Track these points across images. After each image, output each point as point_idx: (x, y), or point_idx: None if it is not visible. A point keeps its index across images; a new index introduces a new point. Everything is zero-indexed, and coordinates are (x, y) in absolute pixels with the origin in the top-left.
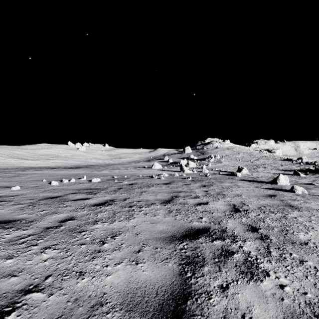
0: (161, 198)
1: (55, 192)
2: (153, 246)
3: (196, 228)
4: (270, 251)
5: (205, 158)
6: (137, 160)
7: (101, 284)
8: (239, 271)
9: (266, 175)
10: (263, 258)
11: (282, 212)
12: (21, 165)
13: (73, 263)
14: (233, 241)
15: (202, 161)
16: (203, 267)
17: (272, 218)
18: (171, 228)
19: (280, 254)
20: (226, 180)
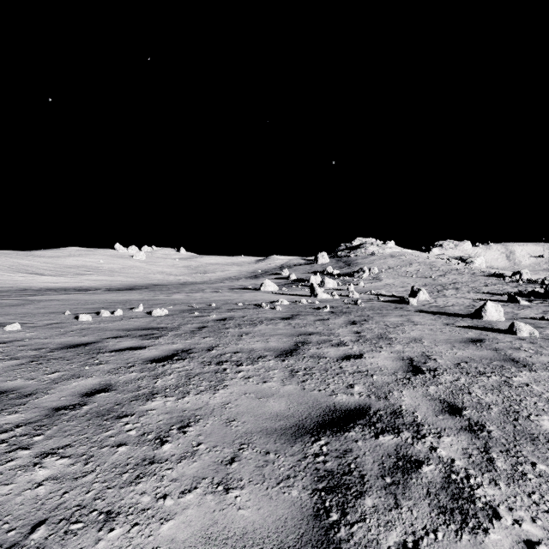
0: (277, 345)
1: (84, 335)
2: (261, 449)
3: (343, 407)
4: (492, 458)
5: (352, 273)
6: (235, 275)
7: (149, 543)
8: (437, 507)
9: (460, 302)
10: (482, 476)
11: (501, 373)
12: (32, 285)
13: (96, 490)
14: (416, 437)
15: (347, 277)
16: (362, 497)
17: (484, 386)
18: (296, 408)
19: (513, 465)
20: (392, 312)
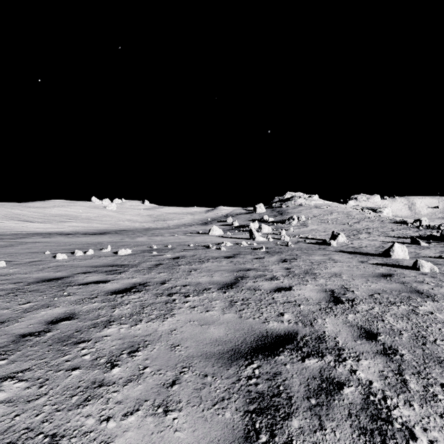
0: (220, 279)
1: (58, 271)
2: (200, 373)
3: (274, 333)
4: (405, 380)
5: (284, 220)
6: (189, 222)
7: None
8: (357, 428)
9: (372, 244)
10: (397, 397)
11: (409, 303)
12: (23, 230)
13: (45, 413)
14: (338, 360)
15: (280, 224)
16: (289, 419)
17: (395, 314)
18: (233, 334)
19: (424, 386)
20: (316, 252)
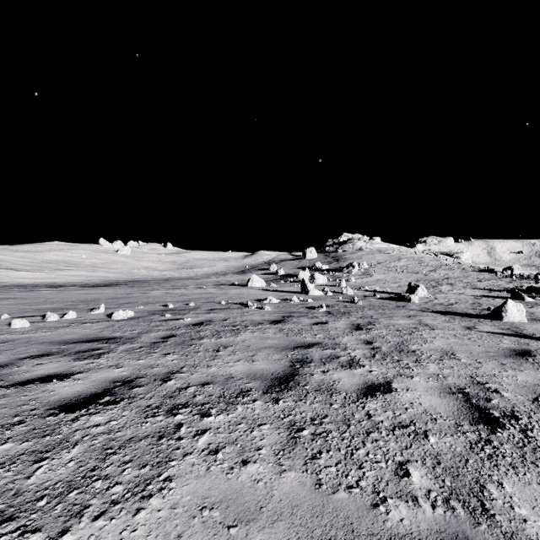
0: (266, 368)
1: None
2: None
3: None
4: None
5: (341, 268)
6: (222, 271)
7: None
8: None
9: (462, 299)
10: None
11: None
12: (2, 281)
13: None
14: None
15: (336, 272)
16: None
17: None
18: None
19: None
20: (396, 312)
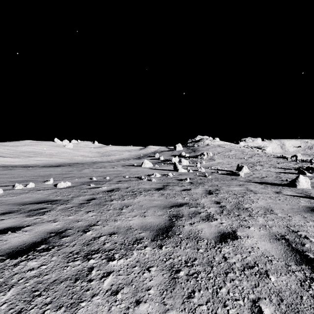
0: (153, 221)
1: None
2: None
3: None
4: None
5: (197, 156)
6: (127, 157)
7: None
8: None
9: (269, 174)
10: None
11: None
12: None
13: None
14: None
15: (194, 158)
16: None
17: None
18: None
19: None
20: (231, 182)
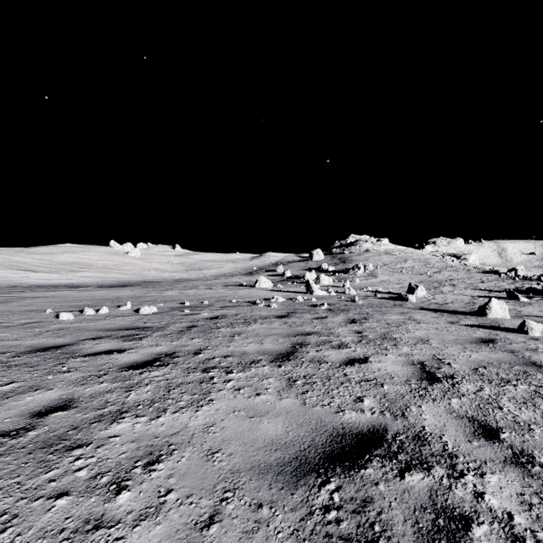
0: (272, 348)
1: (59, 336)
2: (251, 500)
3: (353, 429)
4: None
5: (347, 270)
6: (230, 272)
7: None
8: None
9: (459, 299)
10: None
11: (528, 381)
12: (24, 282)
13: None
14: (452, 475)
15: (342, 274)
16: None
17: (514, 398)
18: (296, 432)
19: None
20: (391, 309)
